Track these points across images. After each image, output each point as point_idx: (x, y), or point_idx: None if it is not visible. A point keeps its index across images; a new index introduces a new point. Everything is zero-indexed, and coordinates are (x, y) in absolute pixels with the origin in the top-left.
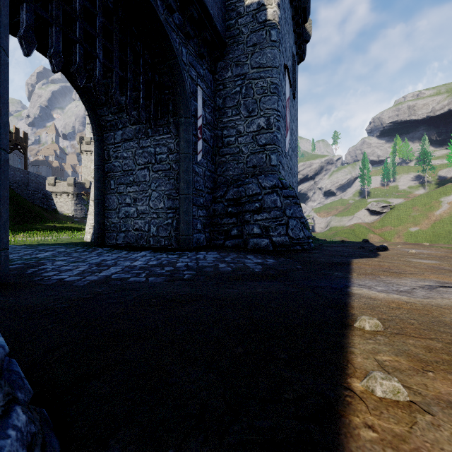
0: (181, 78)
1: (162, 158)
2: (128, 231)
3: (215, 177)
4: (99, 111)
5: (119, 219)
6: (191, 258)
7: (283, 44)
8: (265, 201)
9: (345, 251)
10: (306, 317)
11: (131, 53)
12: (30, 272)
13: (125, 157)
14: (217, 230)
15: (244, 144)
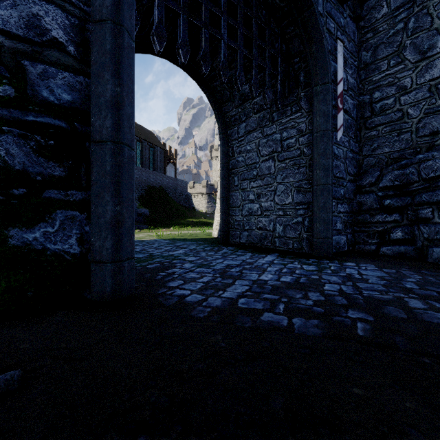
0: (318, 32)
1: (289, 144)
2: (251, 229)
3: (359, 159)
4: (224, 109)
5: (242, 216)
6: (340, 276)
7: None
8: None
9: None
10: None
11: (256, 25)
12: (160, 277)
13: (248, 150)
14: (364, 231)
15: (412, 103)
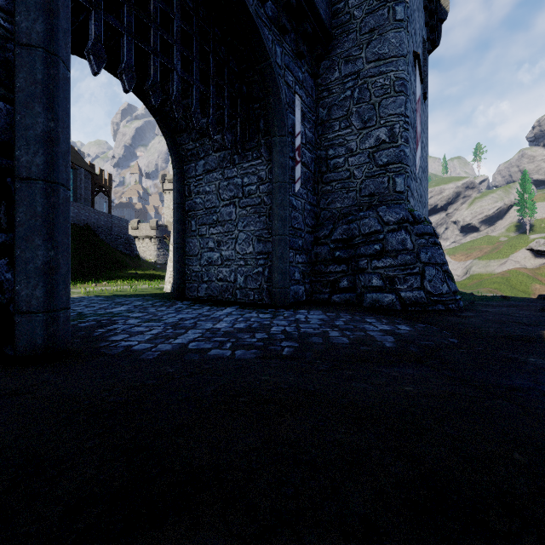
0: (275, 85)
1: (250, 190)
2: (211, 281)
3: (317, 212)
4: (178, 140)
5: (200, 267)
6: (289, 320)
7: (412, 23)
8: (389, 242)
9: (518, 314)
10: (539, 475)
11: (214, 61)
12: (98, 333)
13: (207, 191)
14: (320, 281)
15: (357, 166)
